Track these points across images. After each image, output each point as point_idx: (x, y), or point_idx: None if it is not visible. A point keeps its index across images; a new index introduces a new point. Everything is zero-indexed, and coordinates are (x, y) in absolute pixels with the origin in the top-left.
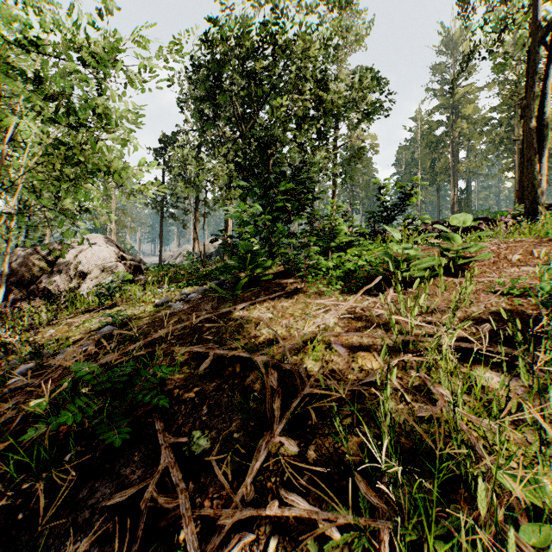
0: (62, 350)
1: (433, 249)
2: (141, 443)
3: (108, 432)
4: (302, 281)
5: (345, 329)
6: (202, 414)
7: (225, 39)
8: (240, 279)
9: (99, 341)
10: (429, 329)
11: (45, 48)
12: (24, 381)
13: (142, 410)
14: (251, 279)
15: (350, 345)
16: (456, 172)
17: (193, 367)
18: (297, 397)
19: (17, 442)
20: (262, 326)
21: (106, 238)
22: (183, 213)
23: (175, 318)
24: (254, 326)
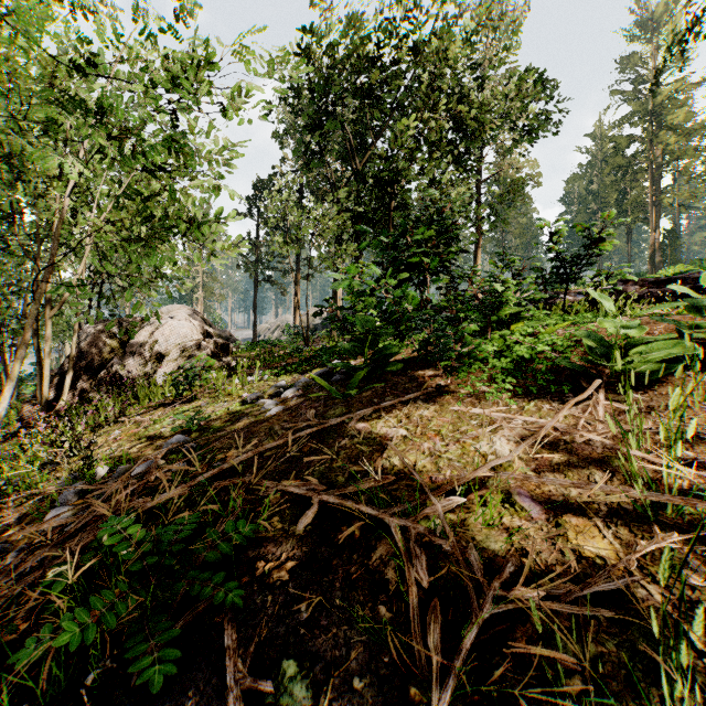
0: (119, 468)
1: (656, 324)
2: (200, 669)
3: (143, 659)
4: (448, 375)
5: (531, 464)
6: (299, 620)
7: (334, 48)
8: (355, 369)
9: (165, 458)
10: (694, 477)
11: (103, 68)
12: (61, 520)
13: (205, 604)
14: (371, 369)
15: (546, 498)
16: (658, 207)
17: (288, 520)
18: (472, 624)
19: (33, 629)
20: (392, 451)
21: (190, 309)
22: (281, 276)
23: (266, 427)
24: (379, 450)
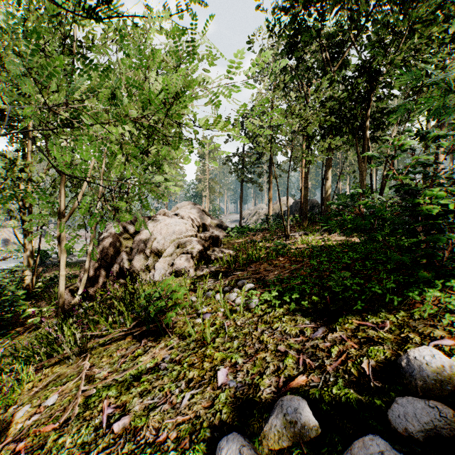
0: None
1: None
2: None
3: None
4: None
5: None
6: None
7: None
8: None
9: None
10: None
11: None
12: None
13: None
14: None
15: None
16: None
17: None
18: None
19: None
20: None
21: (195, 204)
22: (259, 177)
23: None
24: None
